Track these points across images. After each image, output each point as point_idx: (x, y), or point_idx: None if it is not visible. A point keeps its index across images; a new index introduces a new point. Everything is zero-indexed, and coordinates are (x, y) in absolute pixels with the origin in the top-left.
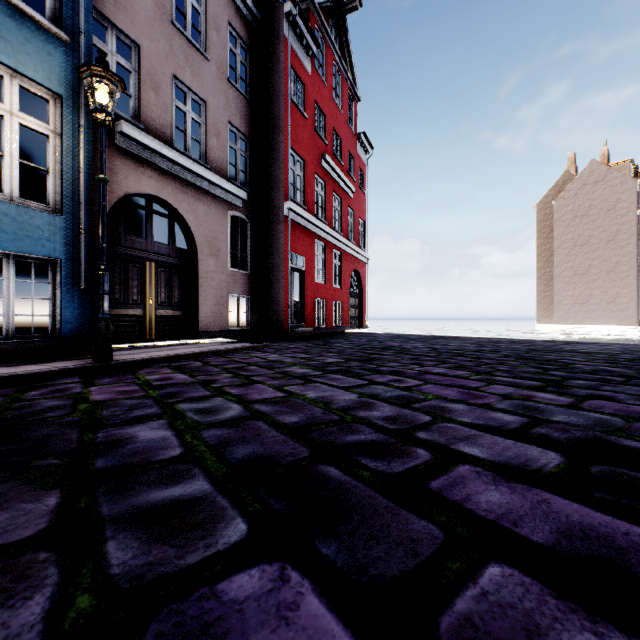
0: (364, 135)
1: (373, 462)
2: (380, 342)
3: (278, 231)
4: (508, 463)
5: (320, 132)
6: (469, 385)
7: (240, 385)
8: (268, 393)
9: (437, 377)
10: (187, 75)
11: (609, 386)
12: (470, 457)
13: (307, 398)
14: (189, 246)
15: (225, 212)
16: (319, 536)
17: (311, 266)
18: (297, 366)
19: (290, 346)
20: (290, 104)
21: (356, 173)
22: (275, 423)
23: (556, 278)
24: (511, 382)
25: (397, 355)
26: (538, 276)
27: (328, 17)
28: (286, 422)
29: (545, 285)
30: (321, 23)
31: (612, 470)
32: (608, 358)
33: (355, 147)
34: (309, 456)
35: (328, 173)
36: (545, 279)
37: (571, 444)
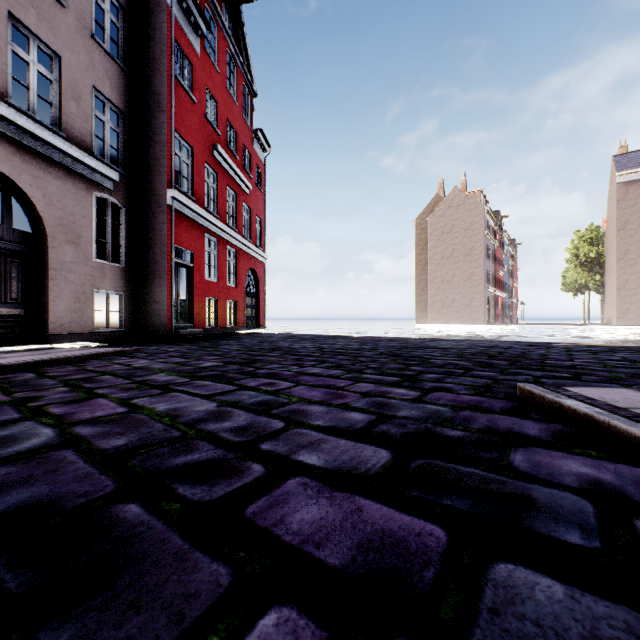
0: (261, 132)
1: (192, 489)
2: (272, 343)
3: (160, 221)
4: (340, 469)
5: (212, 120)
6: (337, 384)
7: (72, 401)
8: (105, 409)
9: (311, 378)
10: (31, 16)
11: (451, 378)
12: (305, 467)
13: (154, 412)
14: (35, 229)
15: (89, 192)
16: (52, 623)
17: (201, 262)
18: (164, 373)
19: (169, 349)
20: (175, 82)
21: (253, 170)
22: (90, 450)
23: (430, 284)
24: (375, 379)
25: (282, 356)
26: (416, 282)
27: (221, 1)
28: (107, 447)
29: (422, 290)
30: (213, 4)
31: (428, 463)
32: (458, 353)
33: (252, 143)
34: (111, 493)
35: (221, 165)
36: (422, 285)
37: (404, 439)
